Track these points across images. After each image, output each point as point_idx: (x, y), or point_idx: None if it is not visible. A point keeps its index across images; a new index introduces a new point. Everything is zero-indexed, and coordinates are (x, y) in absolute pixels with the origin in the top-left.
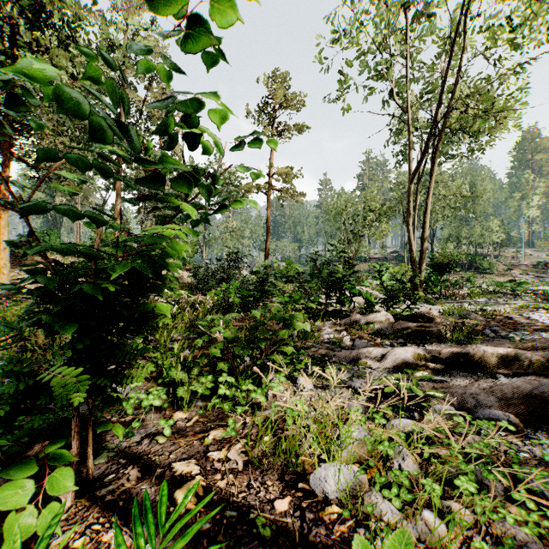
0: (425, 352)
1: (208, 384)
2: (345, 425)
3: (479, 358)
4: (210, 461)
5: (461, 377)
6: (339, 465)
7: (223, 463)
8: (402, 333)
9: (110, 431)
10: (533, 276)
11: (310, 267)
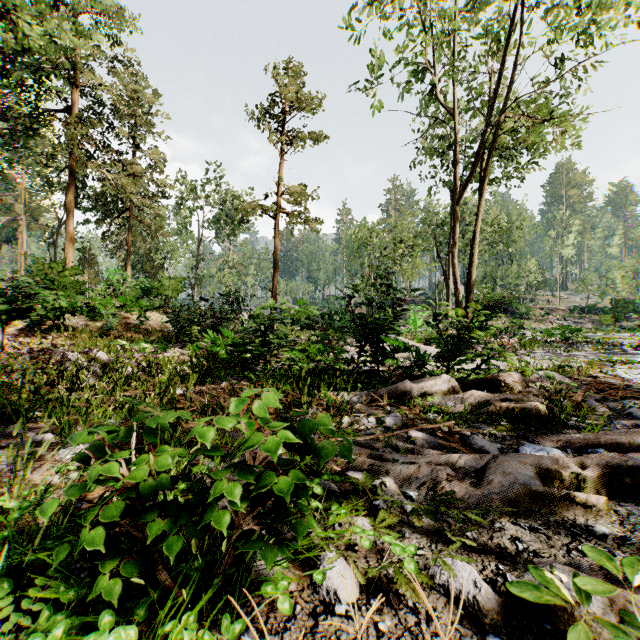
0: (558, 466)
1: None
2: None
3: None
4: None
5: None
6: None
7: None
8: (480, 411)
9: None
10: (572, 322)
11: (329, 310)
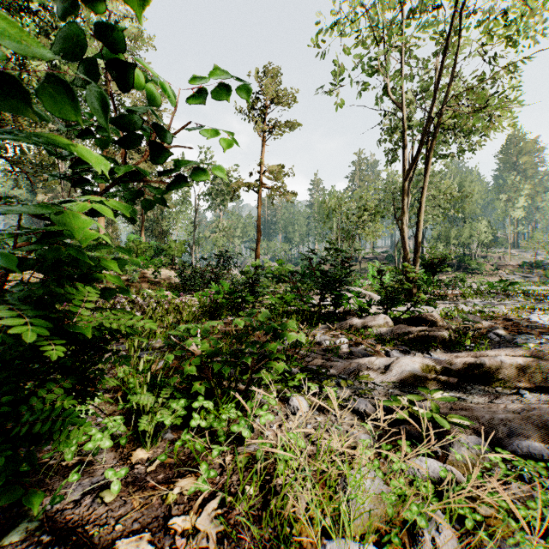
0: (435, 363)
1: (178, 412)
2: (352, 470)
3: (496, 369)
4: (170, 534)
5: (478, 393)
6: (351, 545)
7: (188, 539)
8: (403, 338)
9: (42, 482)
10: (520, 276)
11: (302, 267)
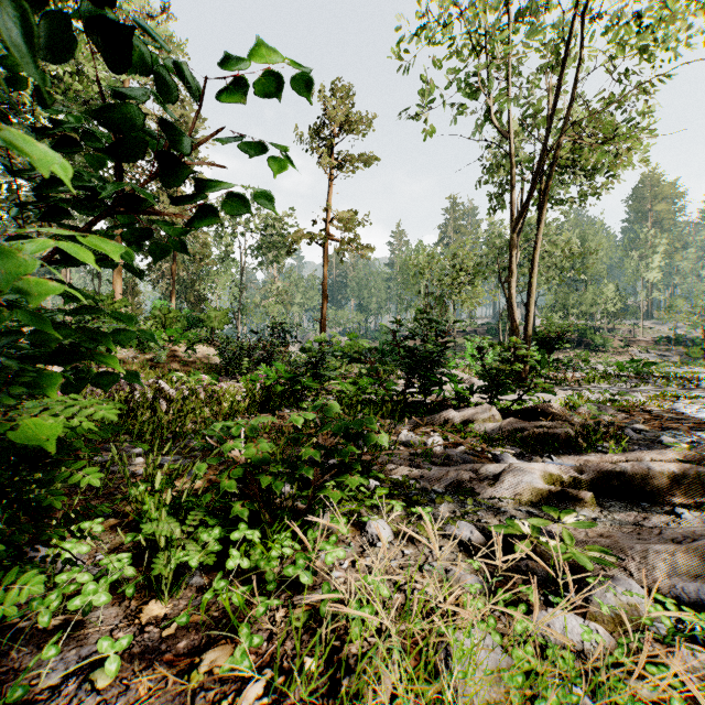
0: (560, 471)
1: (210, 547)
2: (457, 632)
3: (641, 479)
4: None
5: (619, 512)
6: None
7: None
8: (515, 436)
9: (7, 656)
10: (656, 355)
11: (380, 342)
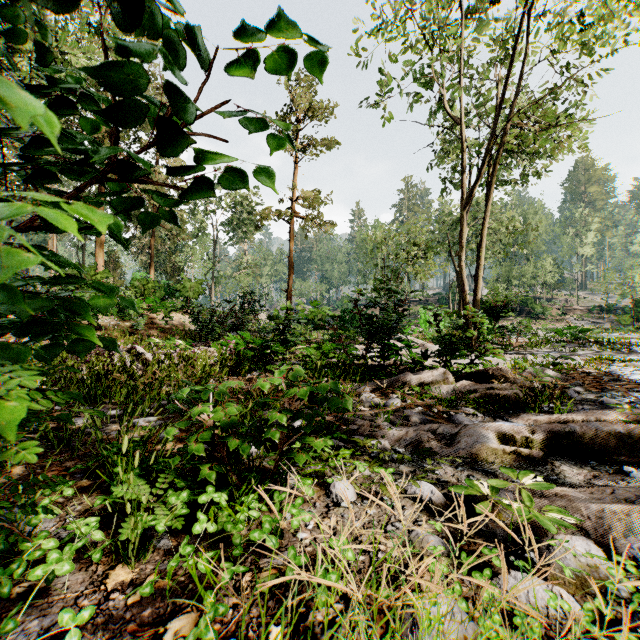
0: (513, 431)
1: (178, 510)
2: (423, 597)
3: (589, 439)
4: None
5: (570, 470)
6: None
7: None
8: (468, 398)
9: None
10: (590, 322)
11: (342, 311)
